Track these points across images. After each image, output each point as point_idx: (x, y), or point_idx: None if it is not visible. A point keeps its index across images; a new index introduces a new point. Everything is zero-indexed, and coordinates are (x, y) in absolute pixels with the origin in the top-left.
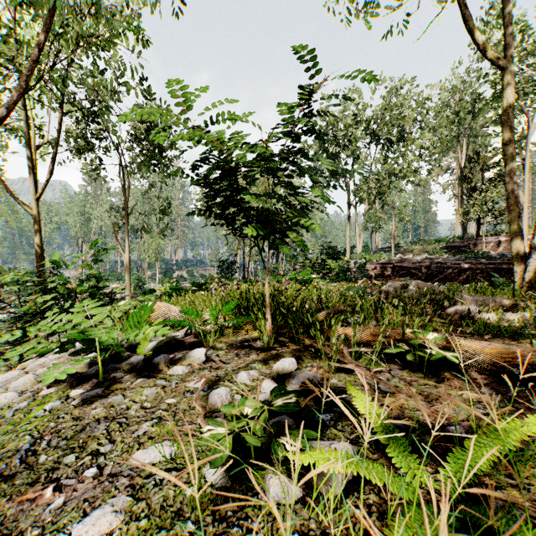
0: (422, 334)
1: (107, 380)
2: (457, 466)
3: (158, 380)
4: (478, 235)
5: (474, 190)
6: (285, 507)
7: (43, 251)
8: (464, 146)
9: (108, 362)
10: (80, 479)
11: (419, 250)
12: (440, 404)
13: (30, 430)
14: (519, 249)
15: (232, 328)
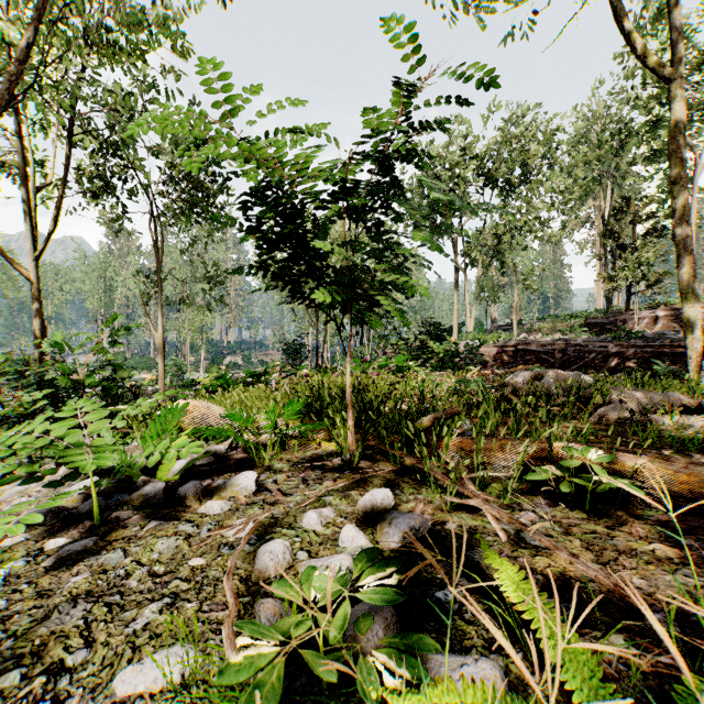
0: (581, 452)
1: (106, 522)
2: None
3: (182, 524)
4: (628, 309)
5: (623, 249)
6: None
7: (44, 329)
8: (608, 191)
9: (113, 491)
10: None
11: (549, 329)
12: (625, 570)
13: None
14: (695, 327)
15: (297, 440)
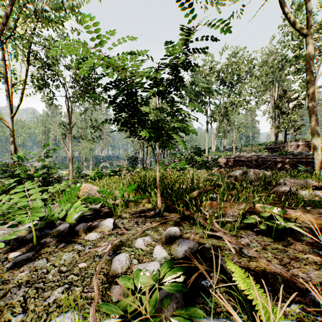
0: (270, 209)
1: (39, 244)
2: None
3: (76, 245)
4: (285, 141)
5: (283, 114)
6: None
7: (15, 150)
8: (276, 87)
9: (44, 228)
10: None
11: (249, 150)
12: (294, 268)
13: None
14: (318, 149)
15: (133, 203)
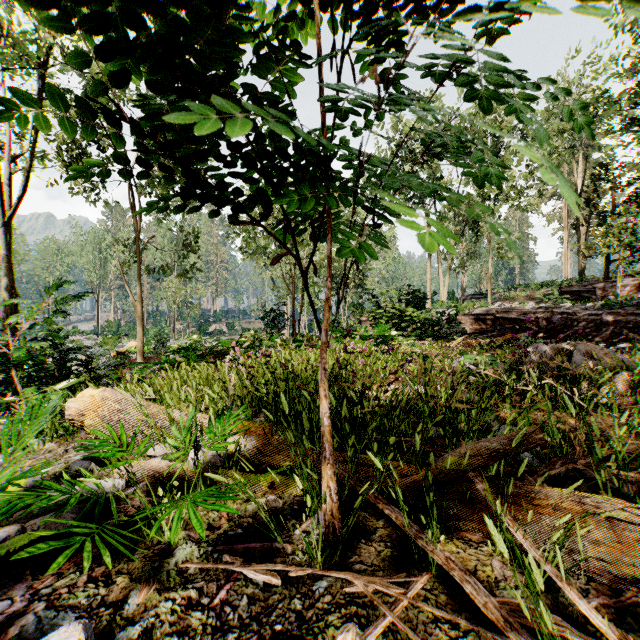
0: None
1: None
2: None
3: None
4: (607, 277)
5: (602, 216)
6: None
7: (12, 297)
8: (580, 162)
9: None
10: None
11: (521, 297)
12: None
13: None
14: None
15: None
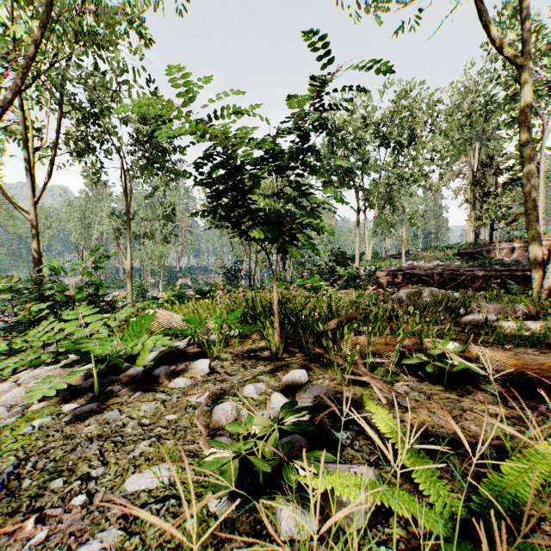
0: (442, 344)
1: (103, 394)
2: (494, 493)
3: (158, 394)
4: (491, 241)
5: (487, 195)
6: (299, 543)
7: (40, 257)
8: (476, 149)
9: (105, 373)
10: (67, 508)
11: (430, 257)
12: (466, 421)
13: (16, 449)
14: (537, 255)
15: (238, 338)
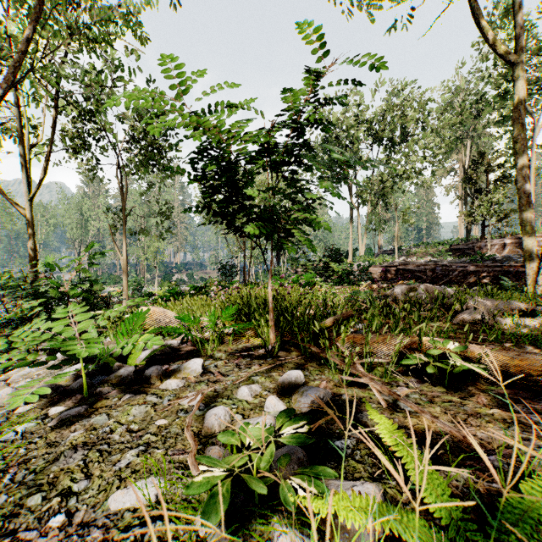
0: (442, 343)
1: (92, 395)
2: (513, 516)
3: (149, 396)
4: (483, 238)
5: (479, 192)
6: None
7: (36, 253)
8: (468, 147)
9: (96, 373)
10: (43, 530)
11: (422, 253)
12: (471, 427)
13: None
14: (532, 251)
15: (232, 336)
